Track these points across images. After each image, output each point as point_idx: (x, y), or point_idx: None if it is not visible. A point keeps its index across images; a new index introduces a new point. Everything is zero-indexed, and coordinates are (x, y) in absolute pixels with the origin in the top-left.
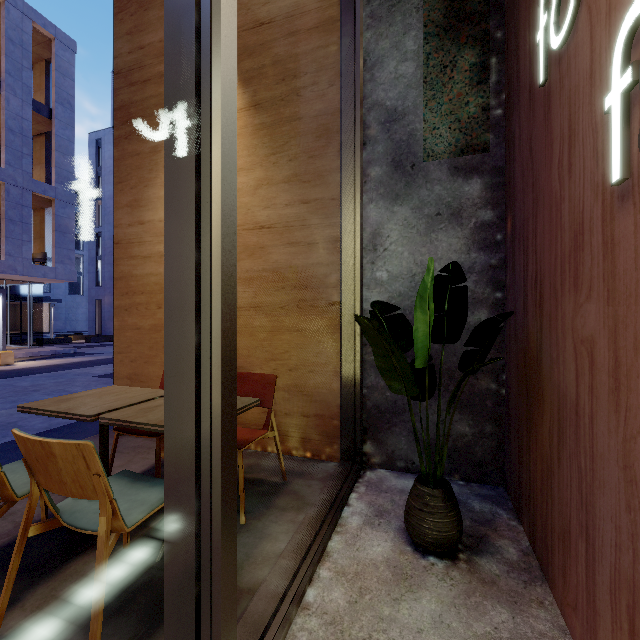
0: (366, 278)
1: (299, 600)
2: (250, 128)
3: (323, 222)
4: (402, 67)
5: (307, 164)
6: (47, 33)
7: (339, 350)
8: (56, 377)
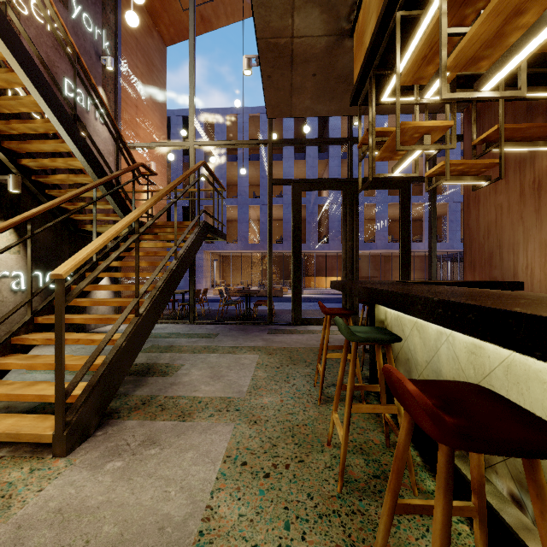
0: None
1: None
2: None
3: None
4: None
5: None
6: None
7: None
8: None
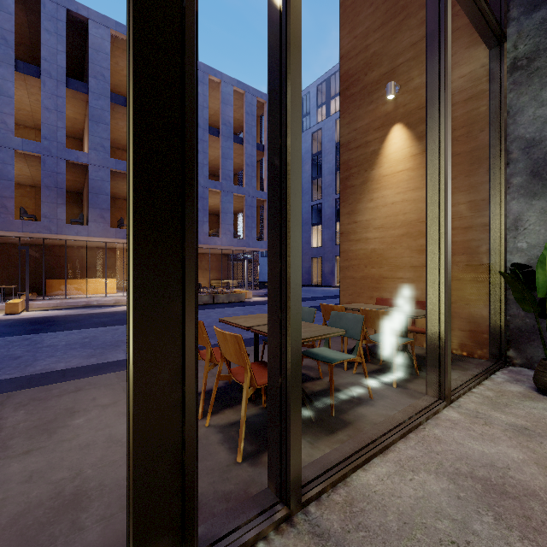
0: (509, 247)
1: (469, 388)
2: (423, 164)
3: (475, 214)
4: (539, 111)
5: (463, 181)
6: (262, 100)
7: (487, 292)
8: None
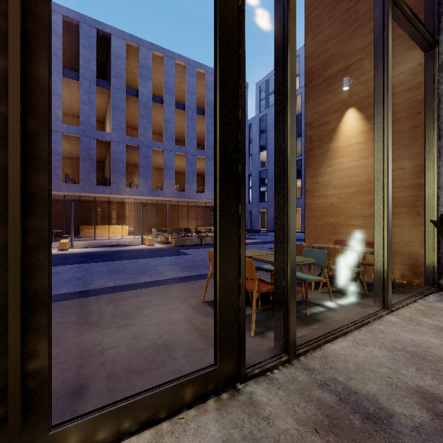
0: (440, 202)
1: (406, 304)
2: (371, 139)
3: (413, 177)
4: None
5: (404, 151)
6: None
7: (423, 235)
8: (252, 247)
